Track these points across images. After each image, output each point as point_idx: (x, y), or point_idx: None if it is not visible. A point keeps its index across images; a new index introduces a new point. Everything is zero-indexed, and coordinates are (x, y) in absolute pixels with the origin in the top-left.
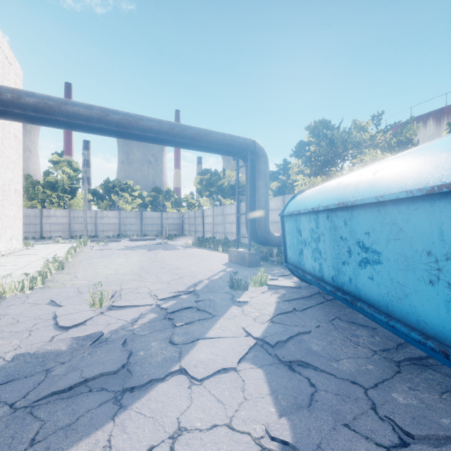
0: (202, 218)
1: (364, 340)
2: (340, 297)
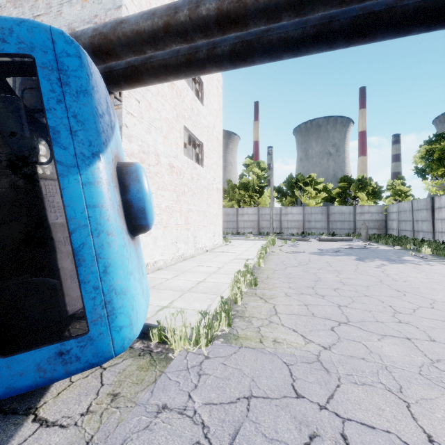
0: (430, 210)
1: None
2: None
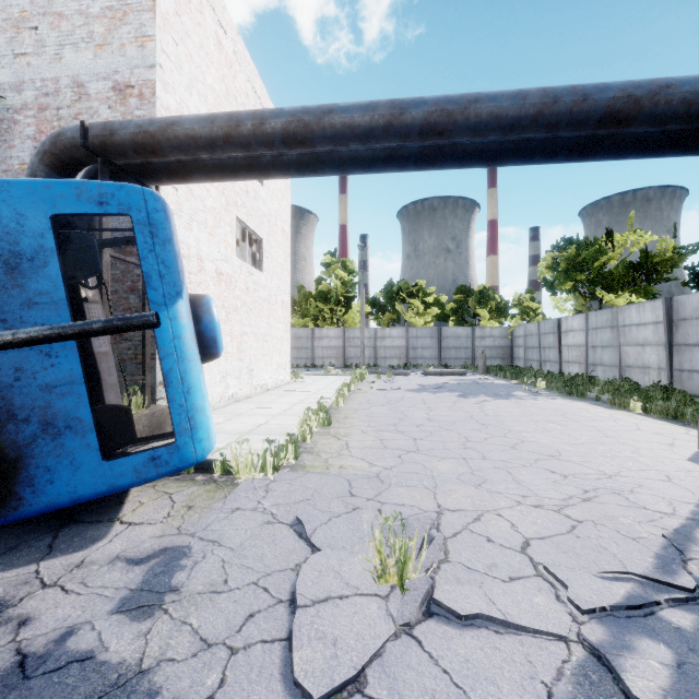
0: (557, 335)
1: None
2: None
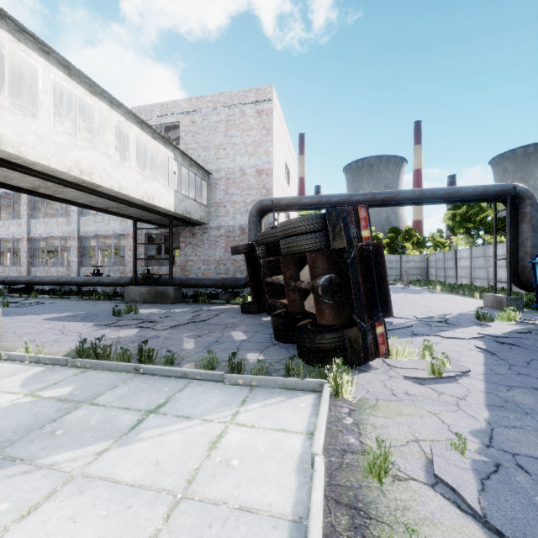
0: (454, 260)
1: None
2: None
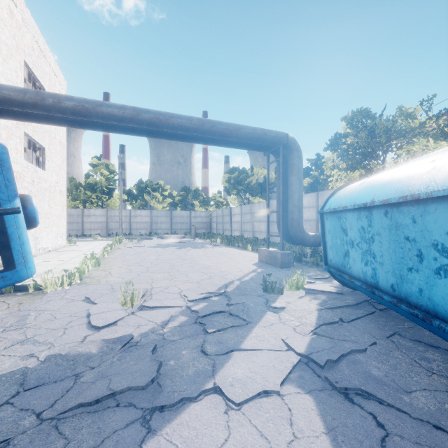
0: (230, 216)
1: (439, 365)
2: (404, 310)
